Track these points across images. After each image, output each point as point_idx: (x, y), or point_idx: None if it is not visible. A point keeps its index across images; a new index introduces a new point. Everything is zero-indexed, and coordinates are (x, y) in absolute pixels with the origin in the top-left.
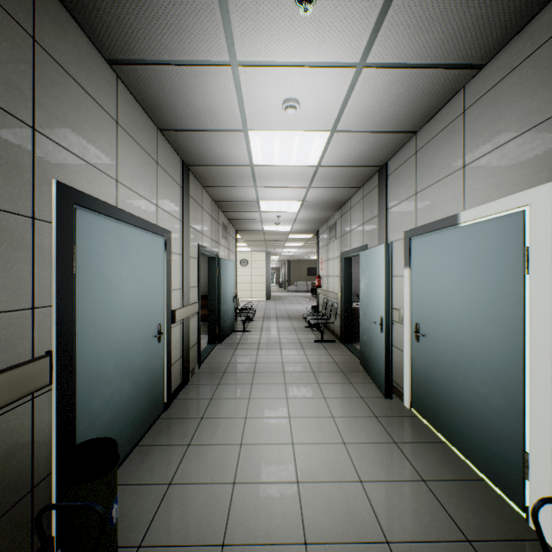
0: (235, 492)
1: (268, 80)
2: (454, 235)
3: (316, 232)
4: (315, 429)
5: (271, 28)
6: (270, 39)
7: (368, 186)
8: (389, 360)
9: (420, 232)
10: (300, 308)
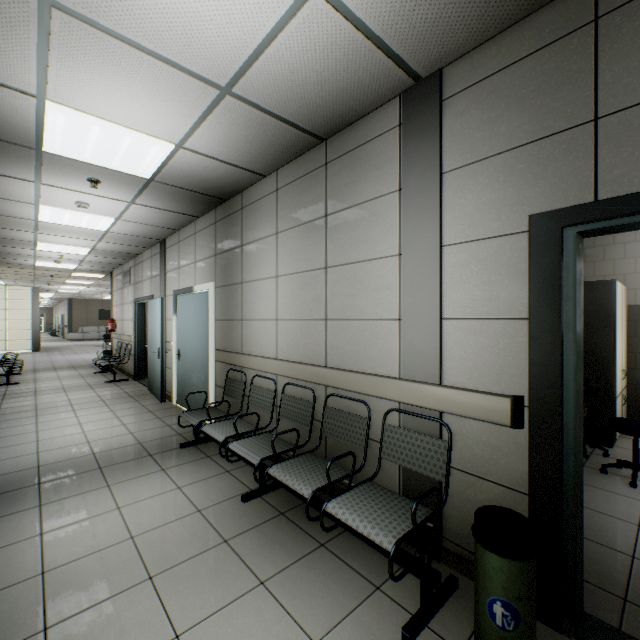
0: (42, 454)
1: (66, 193)
2: (192, 298)
3: (111, 273)
4: (103, 424)
5: (71, 181)
6: (70, 183)
7: (155, 250)
8: (164, 376)
9: (180, 293)
10: (89, 357)
